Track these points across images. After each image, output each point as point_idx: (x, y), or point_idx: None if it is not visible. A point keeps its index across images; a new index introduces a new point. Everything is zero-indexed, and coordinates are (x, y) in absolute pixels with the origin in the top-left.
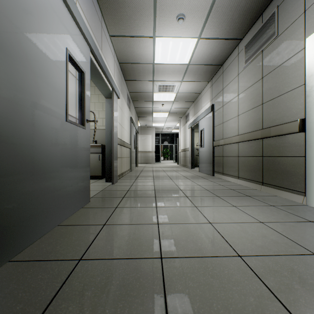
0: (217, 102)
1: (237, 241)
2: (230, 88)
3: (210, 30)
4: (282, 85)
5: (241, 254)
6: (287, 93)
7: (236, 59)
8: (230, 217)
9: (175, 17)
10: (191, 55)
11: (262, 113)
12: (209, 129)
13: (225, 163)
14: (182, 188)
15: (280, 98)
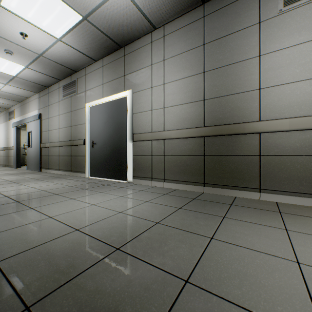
0: (44, 113)
1: (44, 189)
2: (54, 107)
3: (36, 67)
4: (79, 120)
5: (44, 190)
6: (80, 125)
7: (58, 90)
8: (45, 184)
9: (4, 49)
10: (18, 72)
11: (71, 131)
12: (37, 133)
13: (51, 160)
14: (11, 180)
15: (78, 126)
